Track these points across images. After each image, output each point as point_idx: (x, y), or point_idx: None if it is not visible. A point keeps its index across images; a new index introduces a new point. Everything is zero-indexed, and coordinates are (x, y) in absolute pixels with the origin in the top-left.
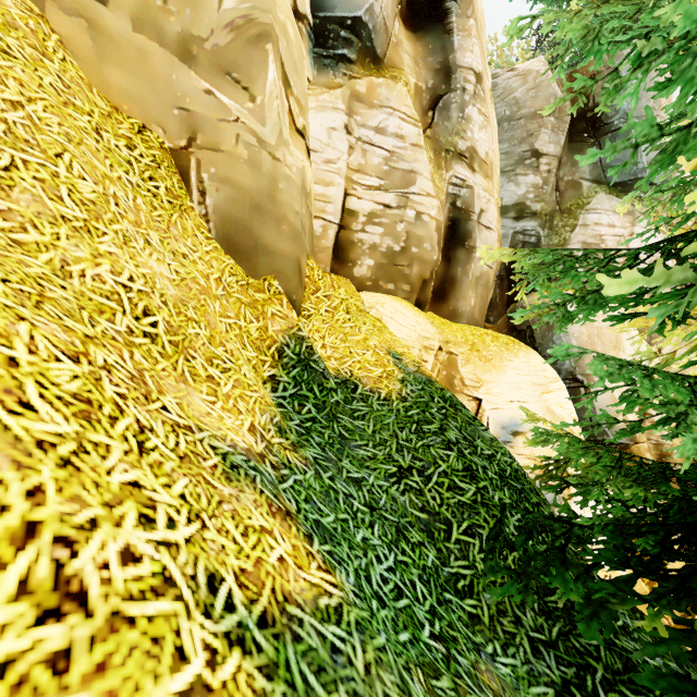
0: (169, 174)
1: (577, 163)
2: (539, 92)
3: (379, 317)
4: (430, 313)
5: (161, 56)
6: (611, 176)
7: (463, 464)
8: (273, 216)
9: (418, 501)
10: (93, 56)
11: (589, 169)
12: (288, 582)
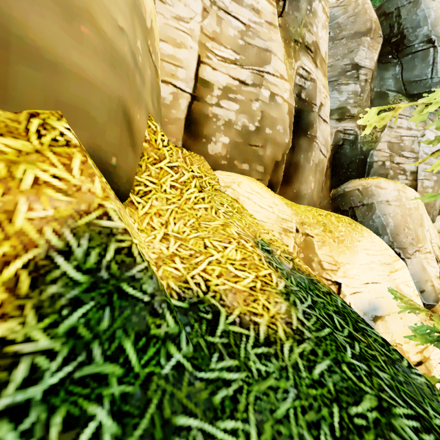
0: None
1: (384, 78)
2: (358, 16)
3: (236, 197)
4: (277, 194)
5: None
6: (410, 89)
7: None
8: None
9: None
10: None
11: (393, 83)
12: None
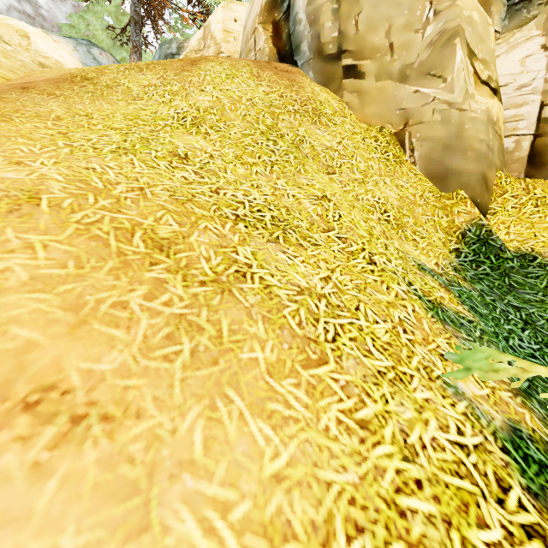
0: (394, 147)
1: None
2: None
3: None
4: None
5: (390, 86)
6: None
7: None
8: (460, 149)
9: None
10: (360, 105)
11: None
12: (443, 302)
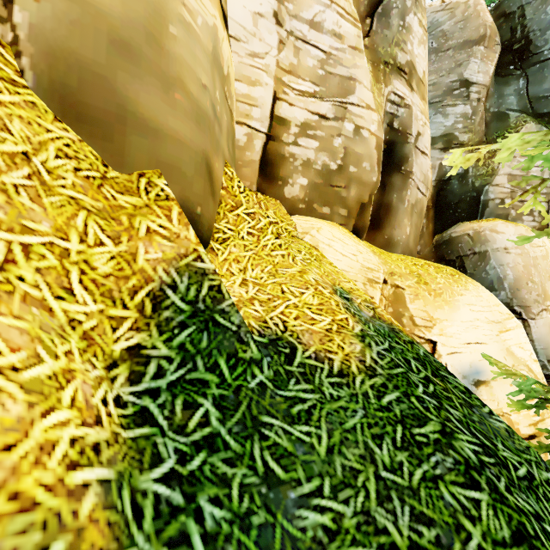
0: None
1: (504, 95)
2: (468, 21)
3: (315, 244)
4: (365, 241)
5: None
6: (538, 107)
7: (508, 523)
8: (157, 71)
9: None
10: None
11: (516, 100)
12: None
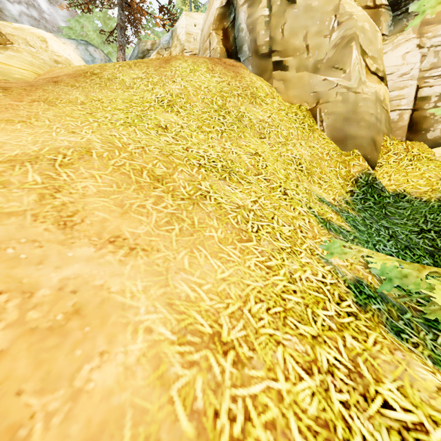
0: (309, 119)
1: None
2: None
3: None
4: None
5: (306, 76)
6: None
7: None
8: (355, 120)
9: (429, 243)
10: (285, 90)
11: None
12: (332, 220)
